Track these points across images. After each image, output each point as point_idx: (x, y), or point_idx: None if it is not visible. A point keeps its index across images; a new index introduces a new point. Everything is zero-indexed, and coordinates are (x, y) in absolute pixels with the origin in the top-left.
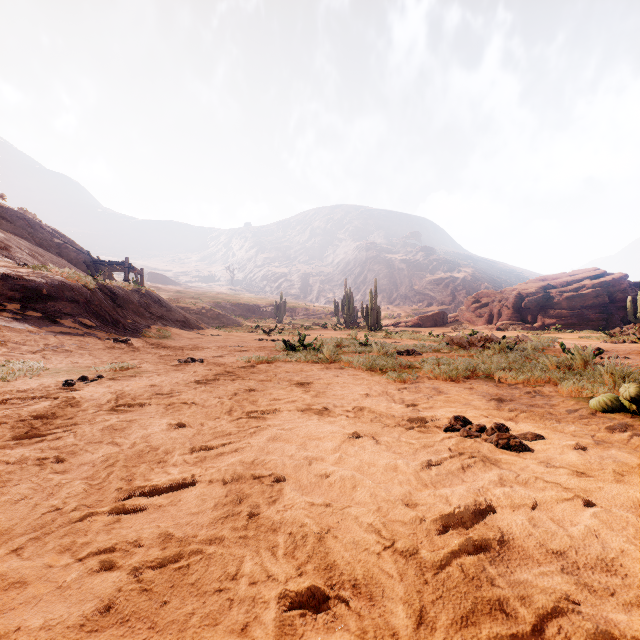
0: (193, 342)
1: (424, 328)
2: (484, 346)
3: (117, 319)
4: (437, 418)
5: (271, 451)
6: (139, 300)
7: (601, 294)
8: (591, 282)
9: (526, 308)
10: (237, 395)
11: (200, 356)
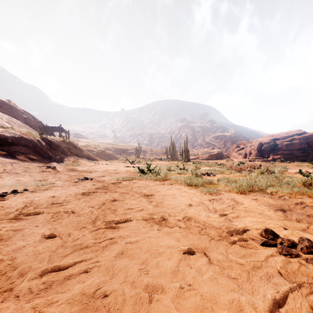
0: (91, 168)
1: (211, 160)
2: (250, 170)
3: (51, 155)
4: (247, 229)
5: (115, 273)
6: (64, 146)
7: (303, 143)
8: (298, 137)
9: (264, 150)
10: (104, 204)
11: (92, 176)
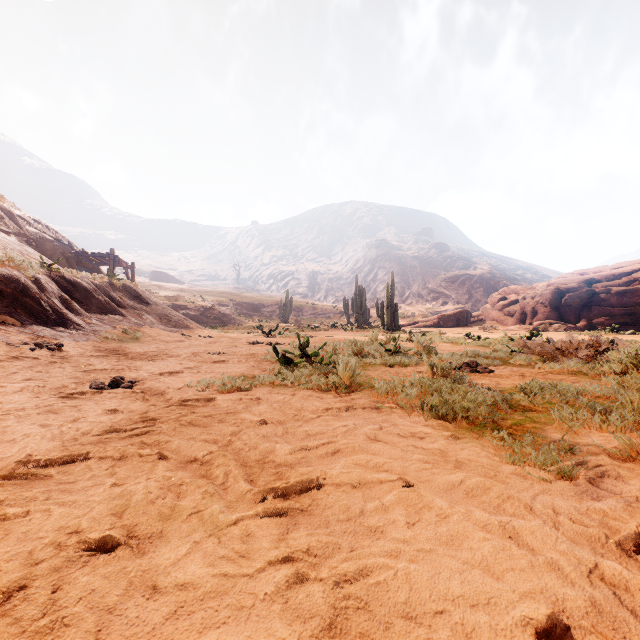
0: (167, 346)
1: (446, 328)
2: (589, 357)
3: (65, 316)
4: None
5: None
6: (111, 294)
7: None
8: None
9: (566, 305)
10: (5, 606)
11: (142, 373)
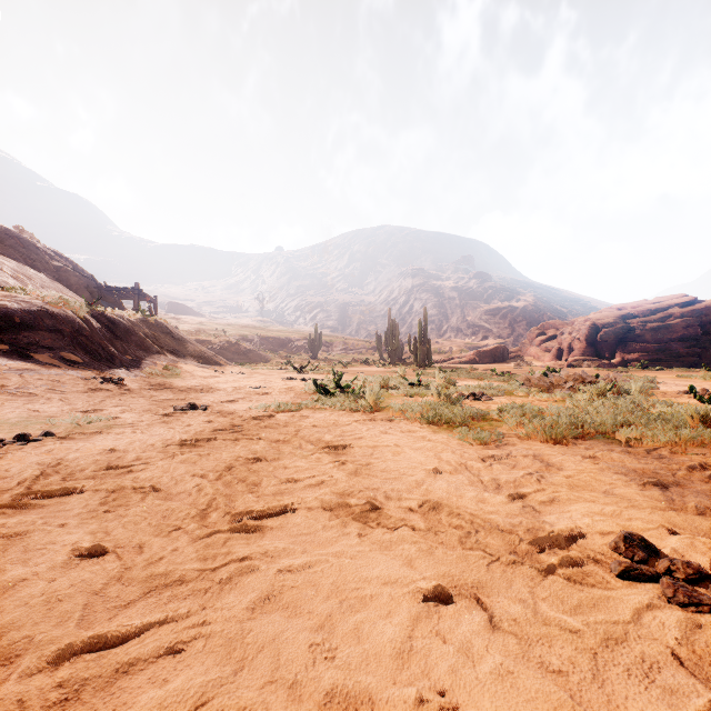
0: (207, 382)
1: (481, 365)
2: (573, 388)
3: (113, 354)
4: (580, 533)
5: (249, 656)
6: (146, 331)
7: (692, 324)
8: (680, 310)
9: (602, 341)
10: (232, 470)
11: (206, 401)
